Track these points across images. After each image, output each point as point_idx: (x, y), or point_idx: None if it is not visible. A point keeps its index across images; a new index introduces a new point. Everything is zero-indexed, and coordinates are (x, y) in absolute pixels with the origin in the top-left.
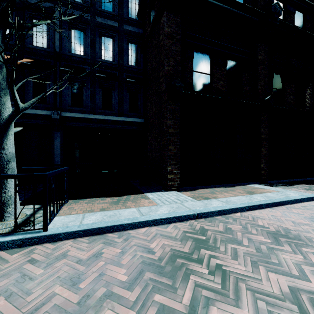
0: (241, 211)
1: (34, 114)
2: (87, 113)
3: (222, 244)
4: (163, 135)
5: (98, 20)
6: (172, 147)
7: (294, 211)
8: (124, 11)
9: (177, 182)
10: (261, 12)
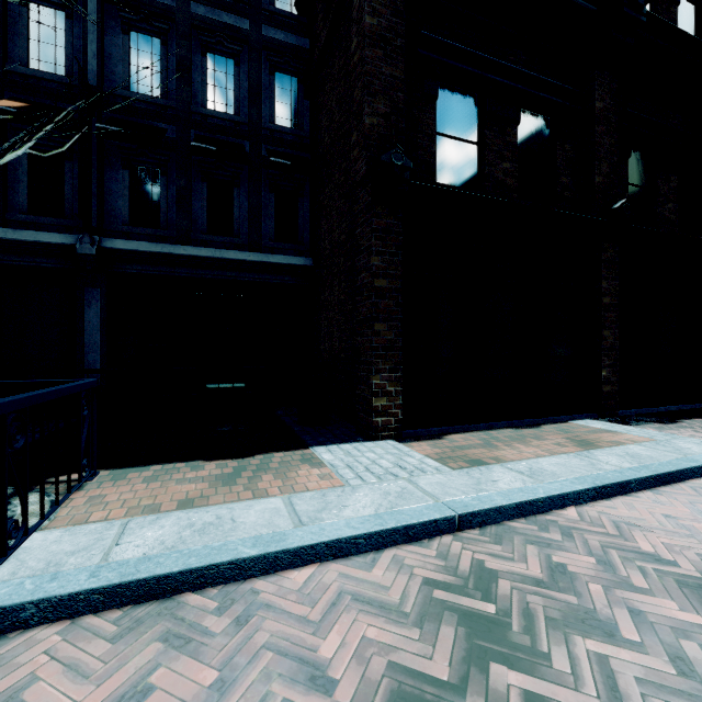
0: (576, 502)
1: (29, 241)
2: (169, 242)
3: (557, 638)
4: (360, 295)
5: (197, 12)
6: (384, 327)
7: None
8: None
9: (396, 418)
10: None
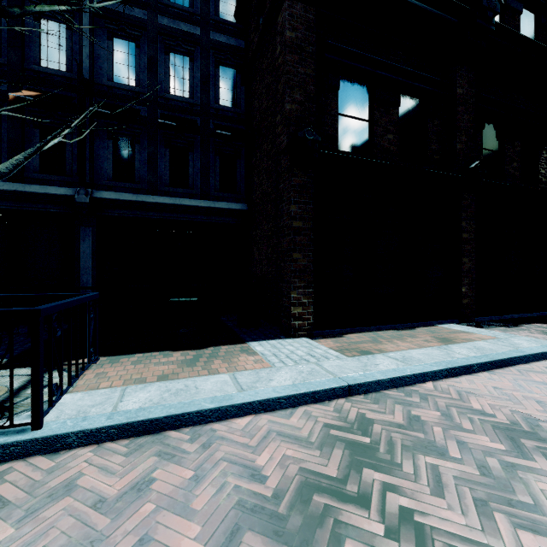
0: (433, 378)
1: (41, 193)
2: (141, 193)
3: (407, 456)
4: (282, 232)
5: (162, 23)
6: (300, 256)
7: (535, 379)
8: (210, 7)
9: (308, 321)
10: (463, 6)
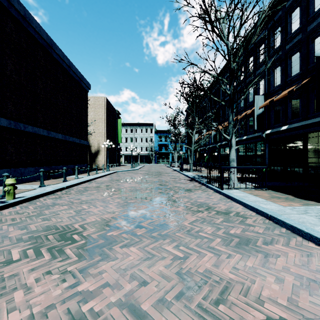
0: None
1: (310, 123)
2: None
3: (223, 217)
4: None
5: None
6: None
7: None
8: None
9: None
10: None
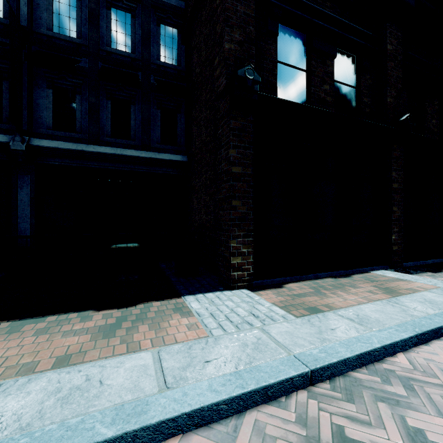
0: (403, 348)
1: None
2: (83, 143)
3: None
4: (221, 179)
5: None
6: (239, 203)
7: None
8: None
9: (248, 272)
10: None
